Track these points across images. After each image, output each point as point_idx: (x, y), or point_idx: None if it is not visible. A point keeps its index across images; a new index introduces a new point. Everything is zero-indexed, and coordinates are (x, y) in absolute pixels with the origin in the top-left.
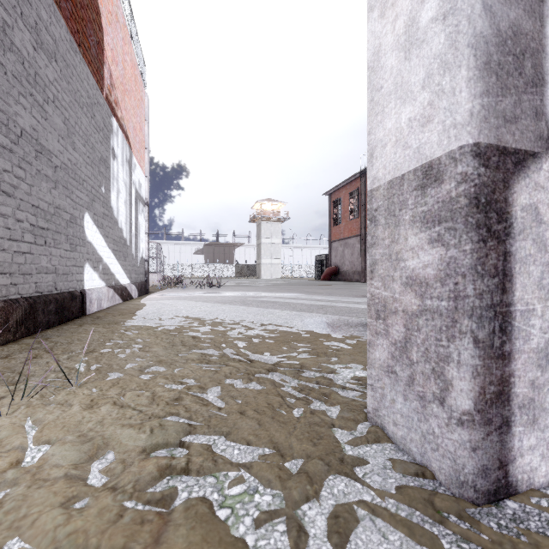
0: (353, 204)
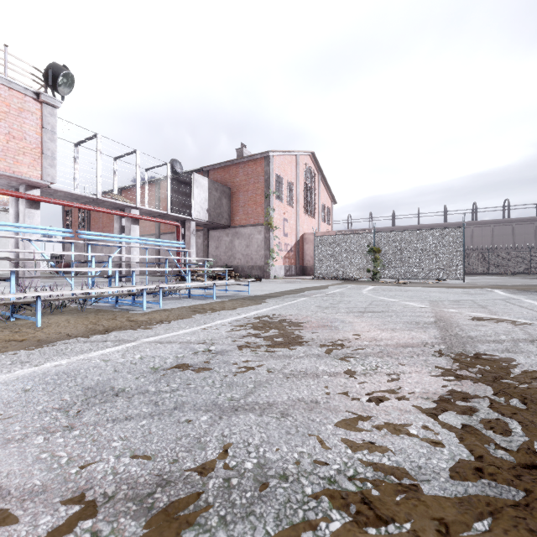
0: (82, 217)
